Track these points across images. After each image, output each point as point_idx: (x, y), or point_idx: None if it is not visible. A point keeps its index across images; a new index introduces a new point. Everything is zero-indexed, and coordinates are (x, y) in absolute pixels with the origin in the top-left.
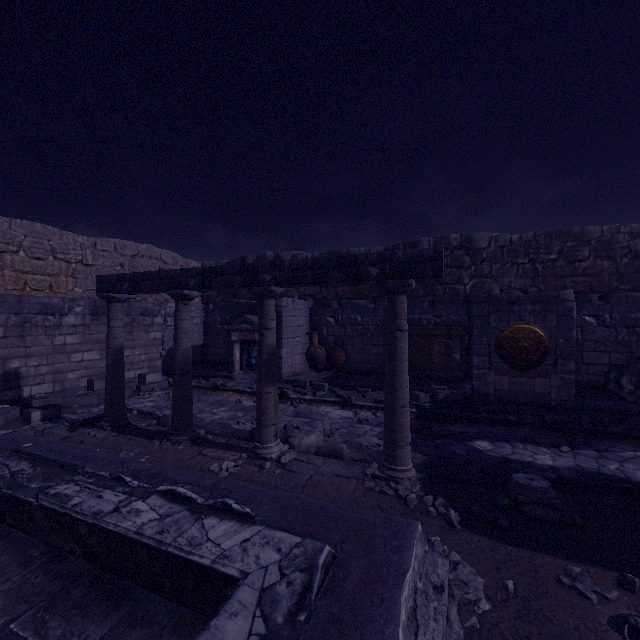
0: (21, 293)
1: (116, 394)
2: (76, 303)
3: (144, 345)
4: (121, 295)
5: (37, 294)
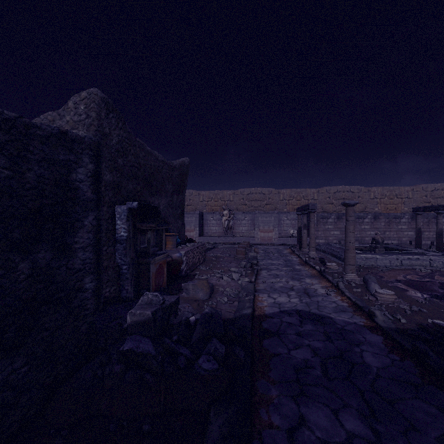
0: (386, 211)
1: (418, 241)
2: (405, 214)
3: (435, 231)
4: (420, 213)
5: (390, 211)
